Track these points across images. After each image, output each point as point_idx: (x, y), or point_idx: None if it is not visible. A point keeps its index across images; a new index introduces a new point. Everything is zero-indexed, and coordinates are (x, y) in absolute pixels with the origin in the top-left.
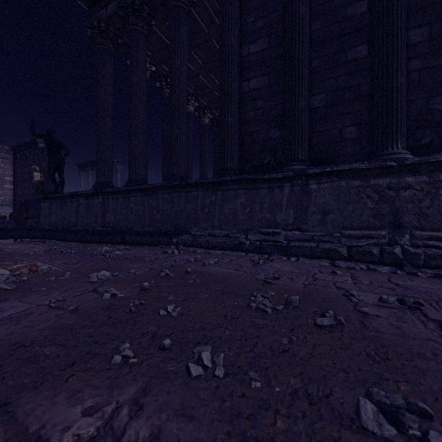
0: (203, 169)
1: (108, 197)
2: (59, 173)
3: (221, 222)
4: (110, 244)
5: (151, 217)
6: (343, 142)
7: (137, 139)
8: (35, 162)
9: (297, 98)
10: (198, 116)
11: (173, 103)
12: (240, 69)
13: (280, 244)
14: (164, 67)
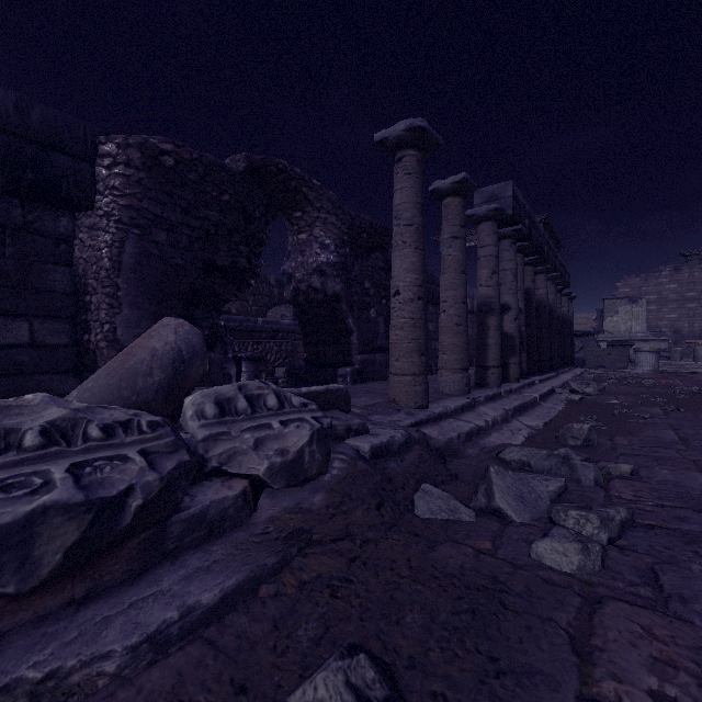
0: None
1: None
2: None
3: None
4: None
5: None
6: None
7: None
8: None
9: None
10: None
11: None
12: None
13: None
14: None
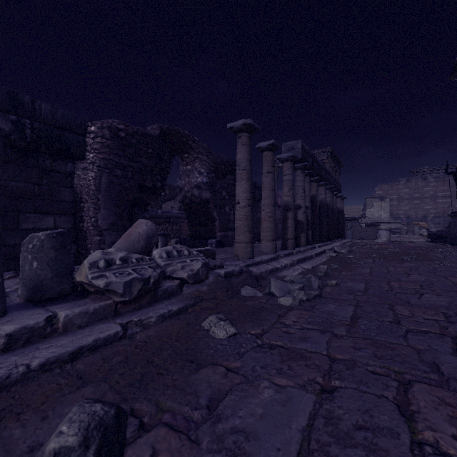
0: None
1: None
2: None
3: None
4: None
5: None
6: None
7: None
8: None
9: None
10: None
11: None
12: None
13: None
14: None
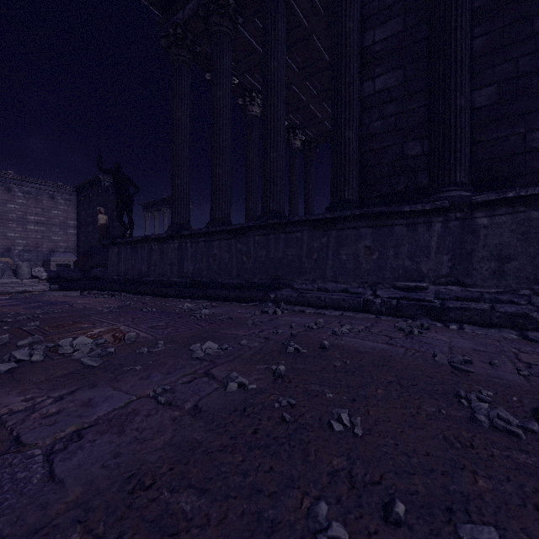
0: (293, 205)
1: (186, 242)
2: (128, 214)
3: (336, 272)
4: (190, 299)
5: (240, 265)
6: (528, 154)
7: (221, 167)
8: (99, 203)
9: (453, 94)
10: (287, 138)
11: (268, 118)
12: (361, 65)
13: (429, 304)
14: (248, 78)
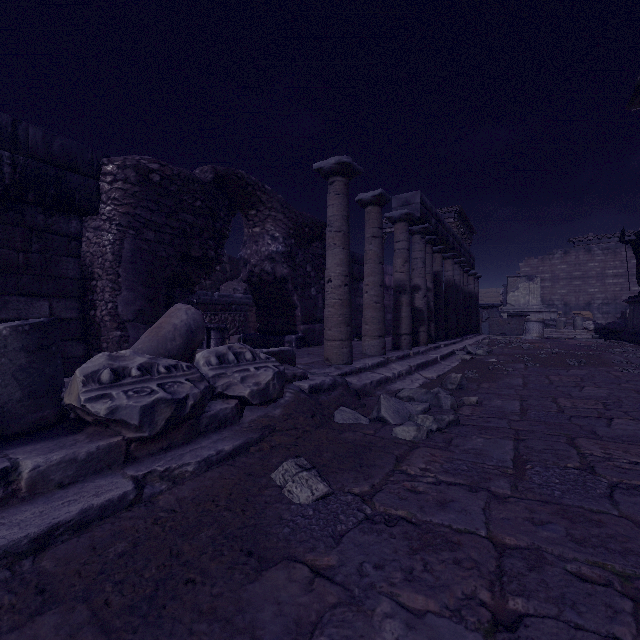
0: None
1: None
2: None
3: None
4: None
5: None
6: None
7: None
8: None
9: None
10: None
11: None
12: None
13: None
14: None
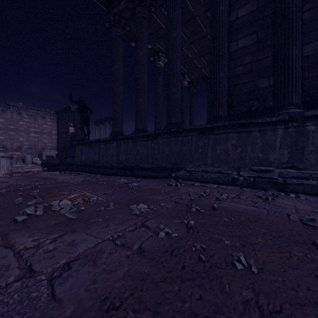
0: (183, 120)
1: (121, 142)
2: (87, 126)
3: (213, 160)
4: (123, 177)
5: (153, 156)
6: None
7: (142, 98)
8: (69, 121)
9: (290, 48)
10: None
11: (171, 67)
12: (229, 32)
13: (275, 180)
14: (157, 44)
